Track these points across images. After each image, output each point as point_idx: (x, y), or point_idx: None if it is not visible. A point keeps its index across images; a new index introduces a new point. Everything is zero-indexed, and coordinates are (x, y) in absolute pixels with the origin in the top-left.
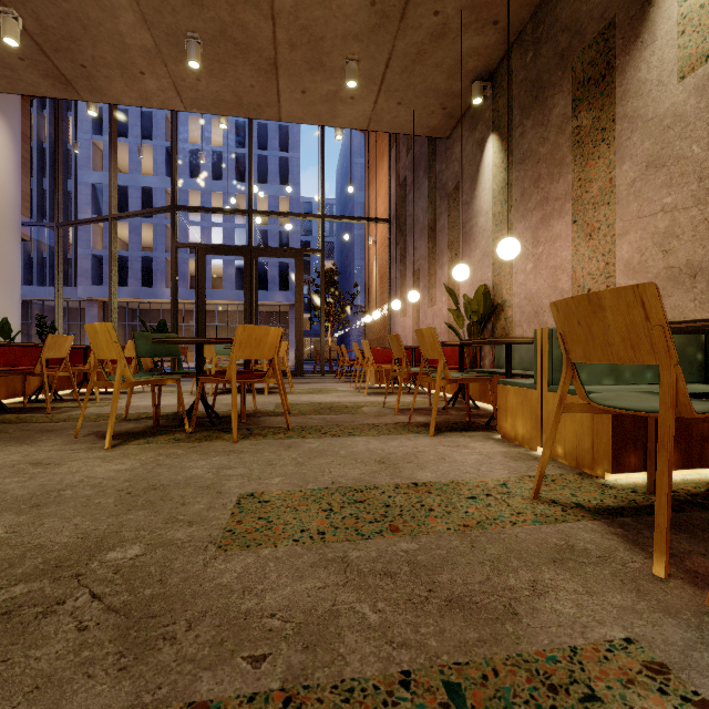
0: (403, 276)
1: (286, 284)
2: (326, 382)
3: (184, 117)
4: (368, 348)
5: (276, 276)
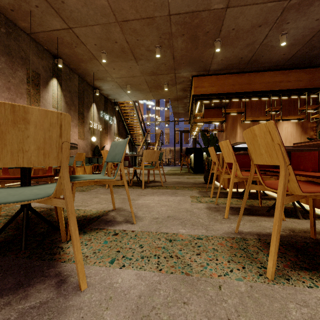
0: None
1: None
2: None
3: None
4: None
5: None
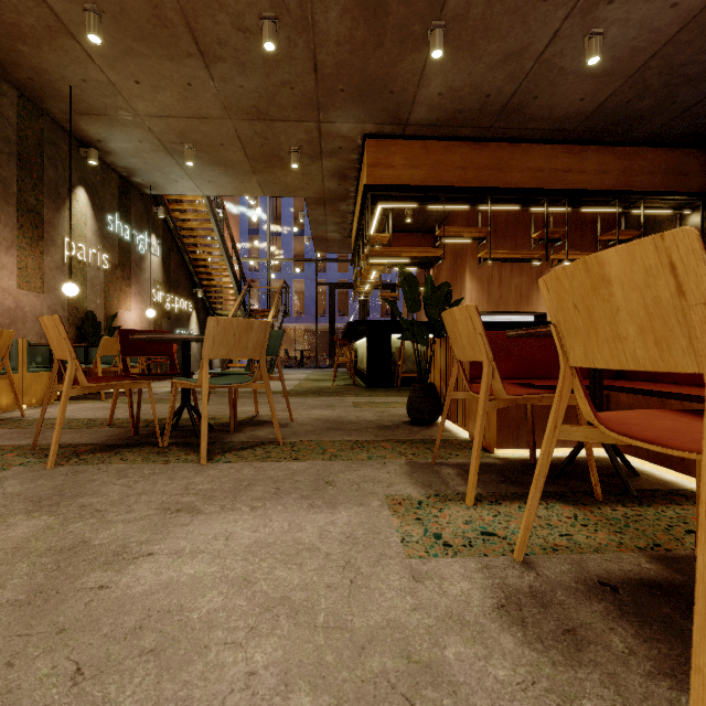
0: None
1: None
2: None
3: None
4: None
5: None
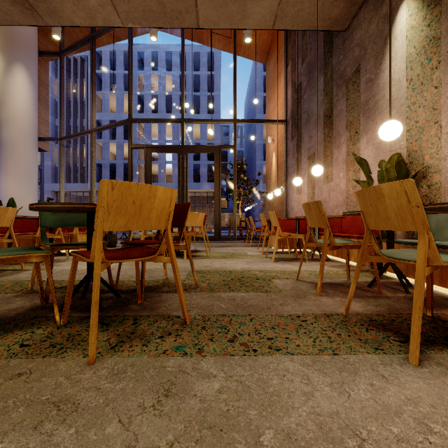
0: (299, 161)
1: (212, 178)
2: (237, 246)
3: (149, 75)
4: (275, 218)
5: (205, 173)
